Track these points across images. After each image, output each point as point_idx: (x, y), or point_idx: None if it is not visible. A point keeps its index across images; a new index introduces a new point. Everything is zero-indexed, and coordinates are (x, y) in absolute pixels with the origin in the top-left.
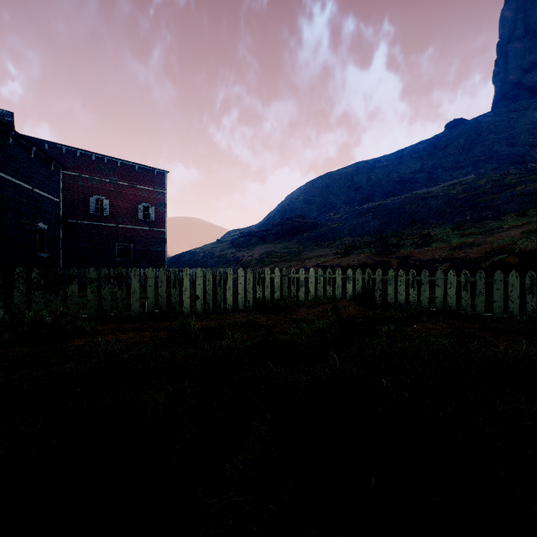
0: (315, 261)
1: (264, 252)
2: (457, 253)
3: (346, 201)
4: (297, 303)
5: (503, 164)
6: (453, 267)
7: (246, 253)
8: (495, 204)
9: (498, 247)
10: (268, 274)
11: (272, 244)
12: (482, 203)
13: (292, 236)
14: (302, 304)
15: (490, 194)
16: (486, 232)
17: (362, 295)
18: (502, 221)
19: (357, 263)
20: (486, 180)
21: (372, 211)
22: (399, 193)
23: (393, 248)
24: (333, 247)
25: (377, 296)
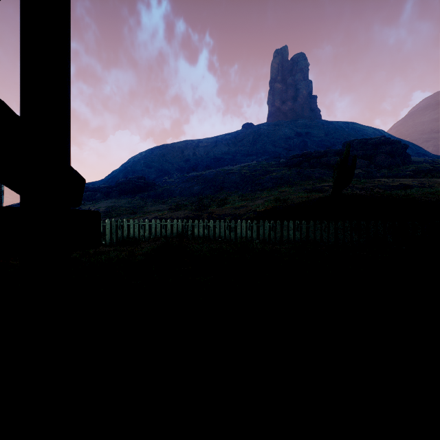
0: (155, 214)
1: (110, 206)
2: (236, 211)
3: (178, 169)
4: (144, 240)
5: (270, 157)
6: (233, 219)
7: (92, 206)
8: (262, 182)
9: (253, 208)
10: (125, 223)
11: (117, 199)
12: (257, 180)
13: (135, 193)
14: (147, 241)
15: (261, 175)
16: (253, 199)
17: (181, 234)
18: (261, 193)
19: (183, 216)
20: (261, 166)
21: (196, 179)
22: (214, 167)
23: (205, 207)
24: (168, 203)
25: (190, 234)
